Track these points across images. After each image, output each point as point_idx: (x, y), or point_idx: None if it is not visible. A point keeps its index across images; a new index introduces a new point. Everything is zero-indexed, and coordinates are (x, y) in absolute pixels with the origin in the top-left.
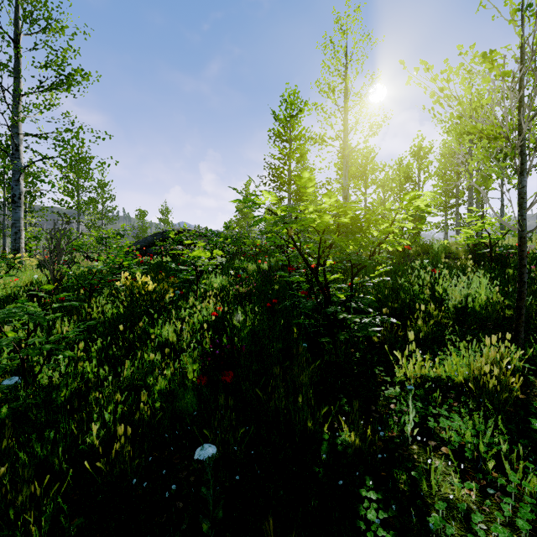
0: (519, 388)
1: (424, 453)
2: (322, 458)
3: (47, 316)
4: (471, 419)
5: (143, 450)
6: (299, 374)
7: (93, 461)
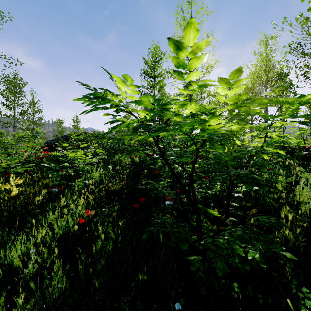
0: None
1: None
2: None
3: None
4: None
5: None
6: None
7: None
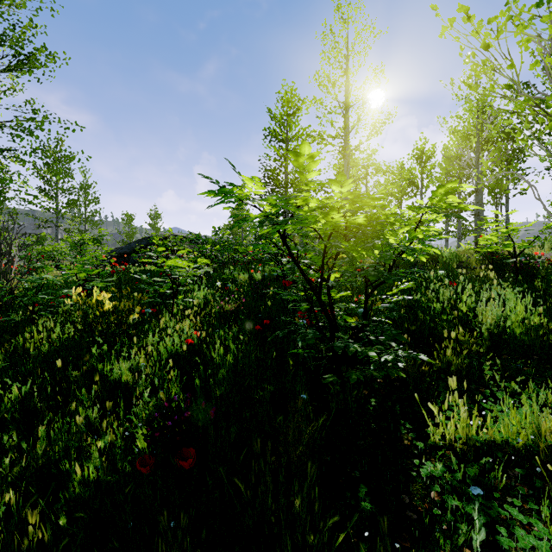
0: None
1: None
2: None
3: None
4: None
5: None
6: (295, 442)
7: None
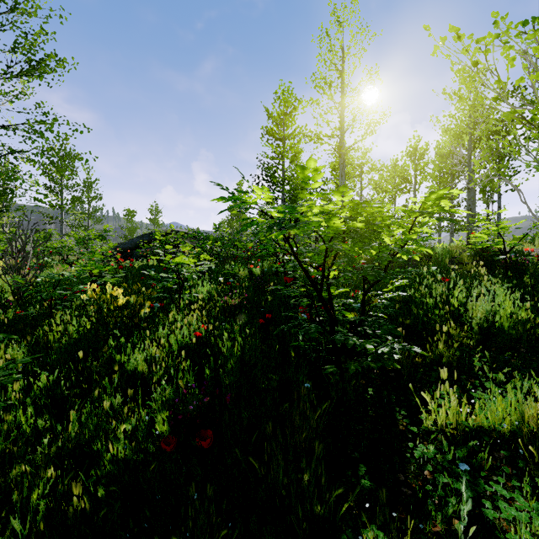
0: None
1: None
2: None
3: None
4: (537, 498)
5: None
6: (300, 426)
7: None
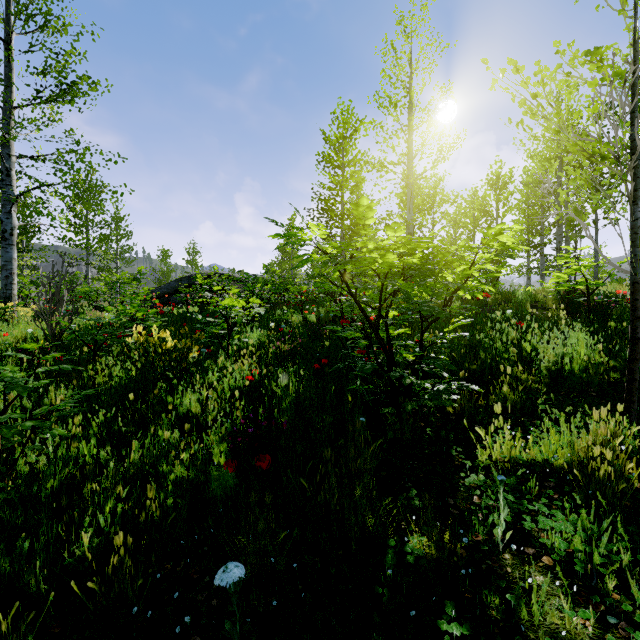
0: (637, 475)
1: (521, 565)
2: (387, 574)
3: (31, 384)
4: (578, 517)
5: (151, 563)
6: (355, 457)
7: (83, 578)
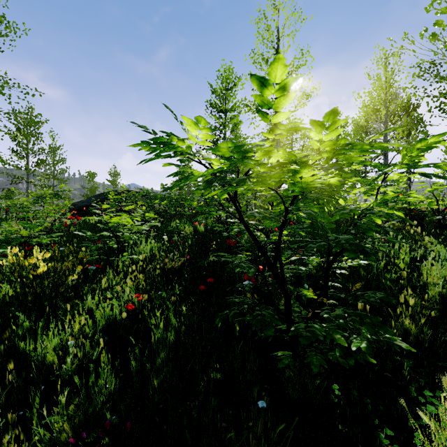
0: None
1: None
2: None
3: None
4: None
5: None
6: None
7: None
